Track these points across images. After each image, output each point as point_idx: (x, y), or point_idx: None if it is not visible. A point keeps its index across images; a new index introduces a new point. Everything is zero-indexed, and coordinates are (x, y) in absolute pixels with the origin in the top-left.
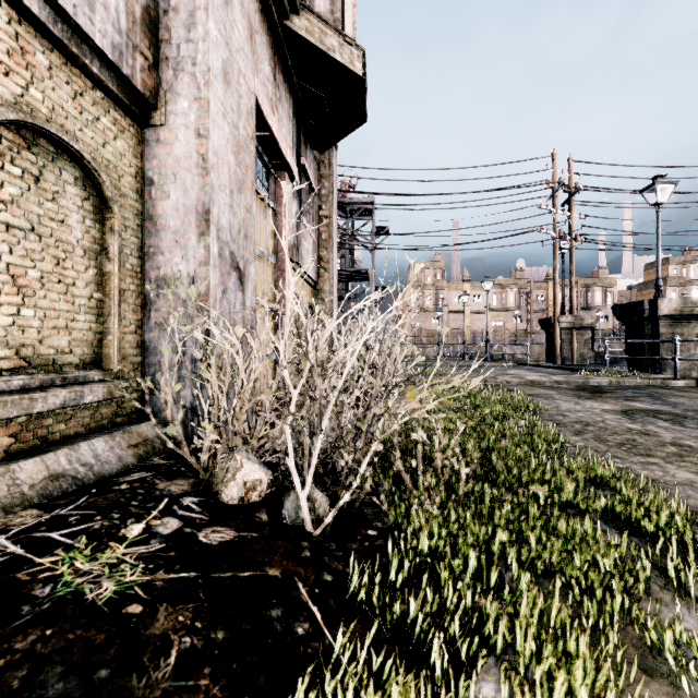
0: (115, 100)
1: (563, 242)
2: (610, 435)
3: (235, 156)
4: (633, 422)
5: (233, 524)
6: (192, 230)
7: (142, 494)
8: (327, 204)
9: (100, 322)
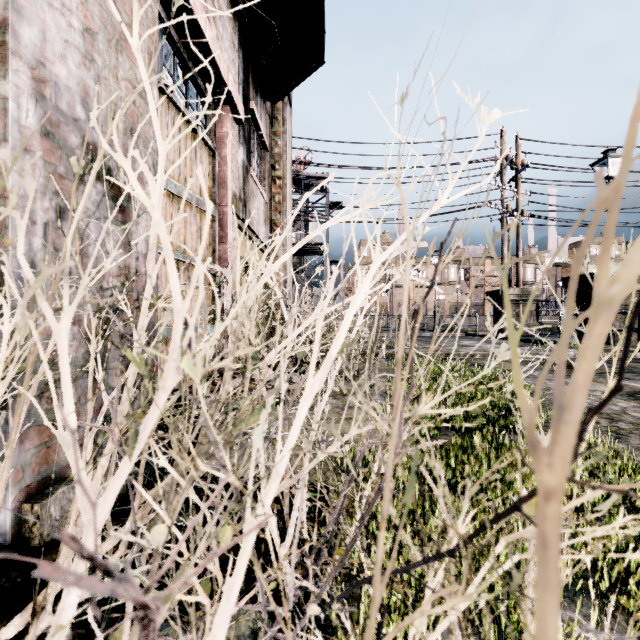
0: None
1: (509, 218)
2: None
3: None
4: None
5: None
6: None
7: None
8: (281, 164)
9: None
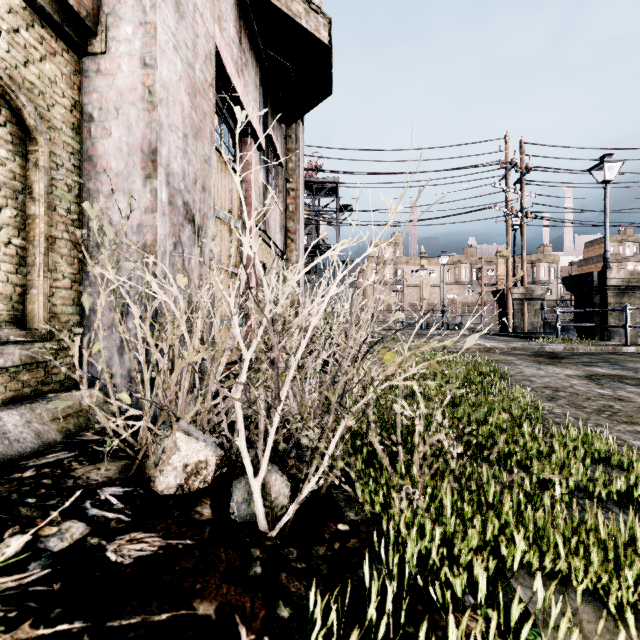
0: (40, 14)
1: (514, 219)
2: (584, 401)
3: (189, 98)
4: (601, 387)
5: (163, 525)
6: (137, 172)
7: (46, 485)
8: (294, 177)
9: (22, 273)
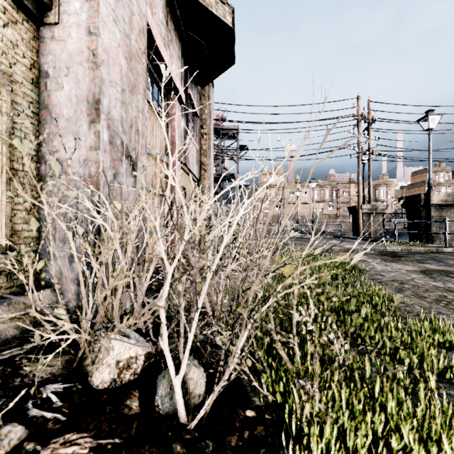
0: None
1: (363, 156)
2: (424, 292)
3: (126, 61)
4: (434, 280)
5: (95, 423)
6: (83, 118)
7: None
8: (207, 125)
9: None
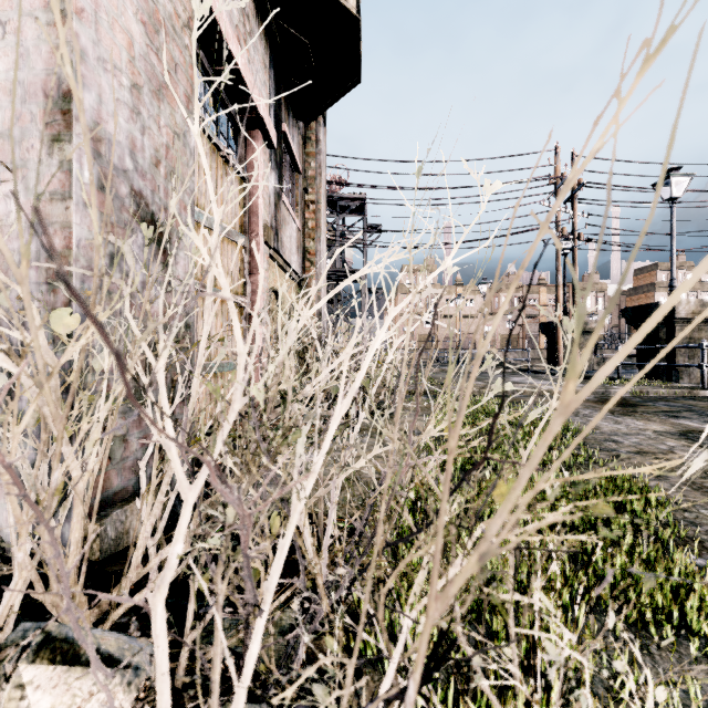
0: None
1: (565, 242)
2: (704, 478)
3: (145, 30)
4: None
5: None
6: (36, 131)
7: None
8: (314, 187)
9: None
